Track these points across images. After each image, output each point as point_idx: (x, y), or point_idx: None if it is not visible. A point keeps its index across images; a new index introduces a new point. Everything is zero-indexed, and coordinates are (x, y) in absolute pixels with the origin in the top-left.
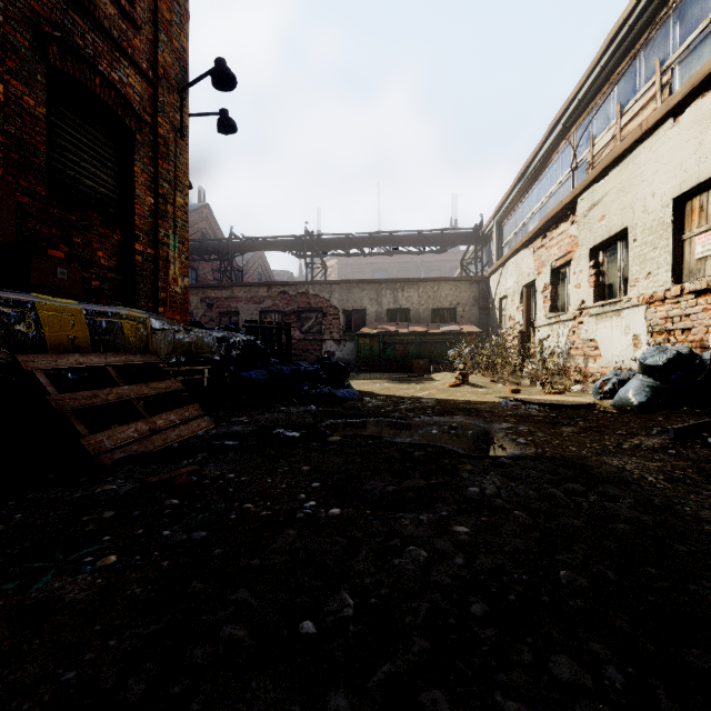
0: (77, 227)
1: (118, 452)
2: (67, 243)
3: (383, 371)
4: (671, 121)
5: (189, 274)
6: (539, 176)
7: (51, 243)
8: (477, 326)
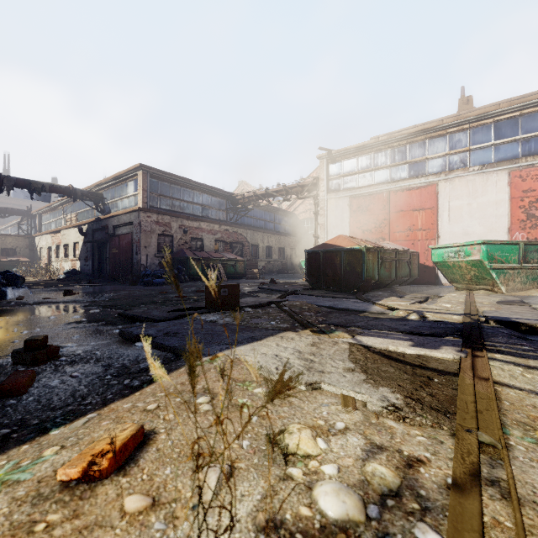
0: None
1: None
2: None
3: None
4: (73, 228)
5: None
6: (55, 210)
7: None
8: (28, 257)
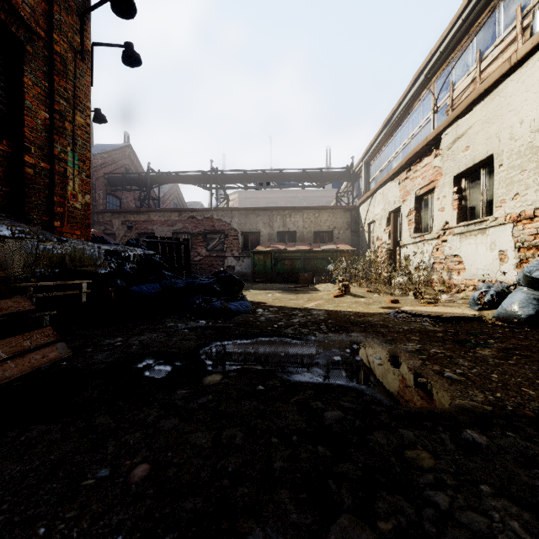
0: None
1: None
2: None
3: (275, 282)
4: None
5: (114, 202)
6: (402, 122)
7: None
8: (349, 245)
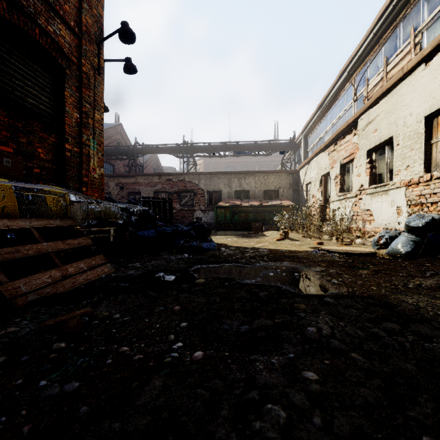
0: (22, 131)
1: (32, 295)
2: (14, 142)
3: (233, 230)
4: (423, 65)
5: (108, 168)
6: (331, 106)
7: (2, 142)
8: (291, 201)
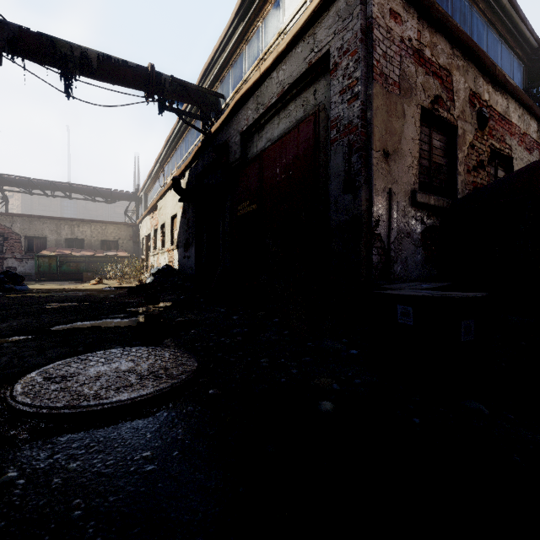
0: None
1: None
2: None
3: (61, 280)
4: (170, 191)
5: None
6: (157, 179)
7: None
8: (132, 252)
